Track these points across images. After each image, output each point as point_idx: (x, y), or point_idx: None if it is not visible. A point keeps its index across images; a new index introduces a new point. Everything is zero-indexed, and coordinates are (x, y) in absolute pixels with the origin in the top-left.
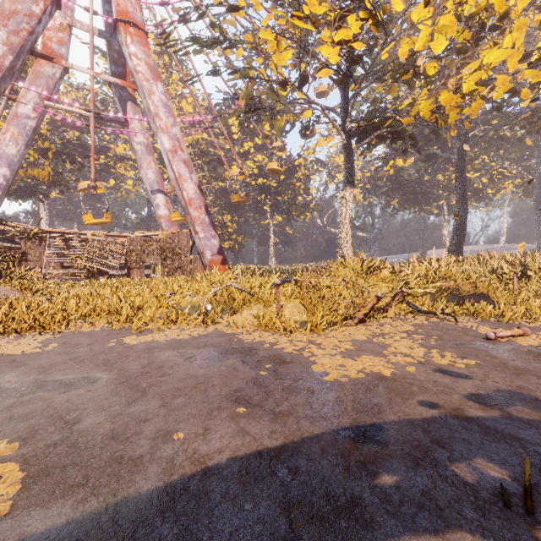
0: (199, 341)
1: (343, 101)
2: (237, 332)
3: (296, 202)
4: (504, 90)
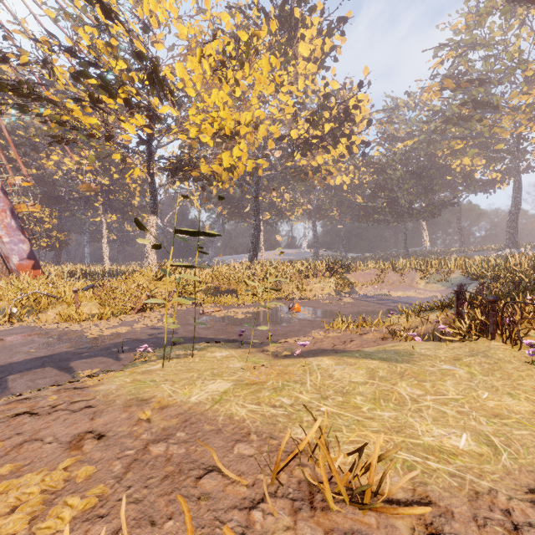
0: (5, 332)
1: (148, 151)
2: (41, 325)
3: (132, 203)
4: (251, 167)
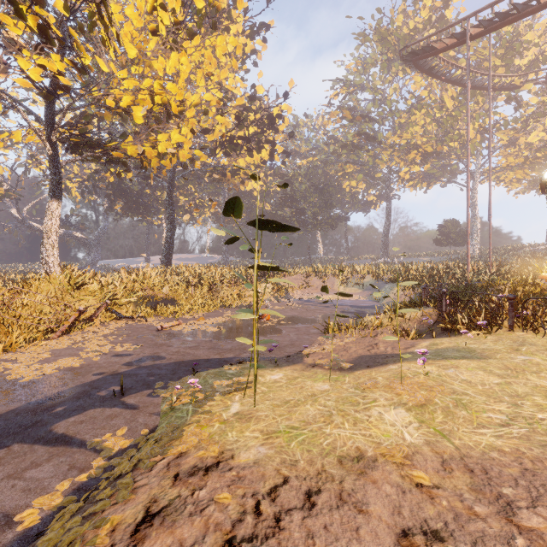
0: None
1: (48, 111)
2: None
3: None
4: (187, 157)
